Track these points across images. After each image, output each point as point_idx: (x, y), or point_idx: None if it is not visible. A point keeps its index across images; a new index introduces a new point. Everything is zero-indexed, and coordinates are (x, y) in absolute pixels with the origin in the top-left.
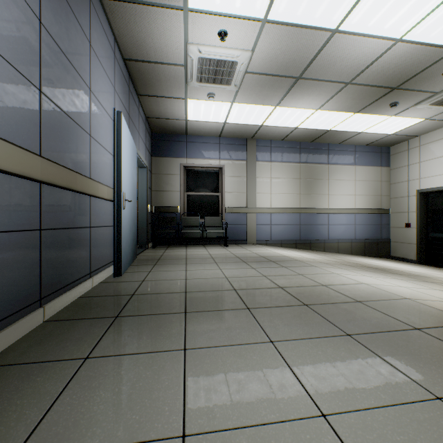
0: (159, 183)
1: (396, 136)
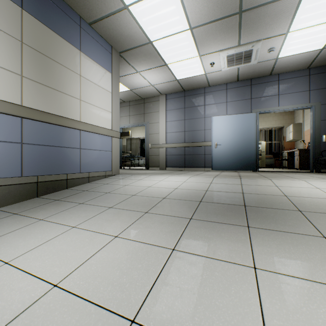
0: None
1: None
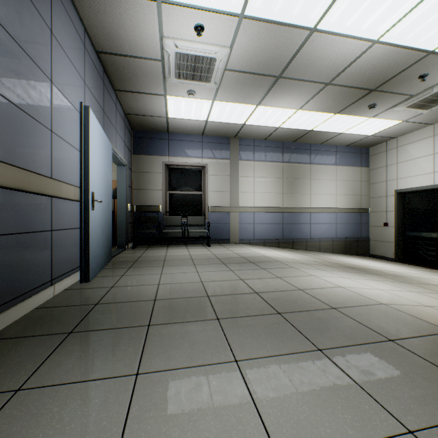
0: (140, 182)
1: (375, 137)
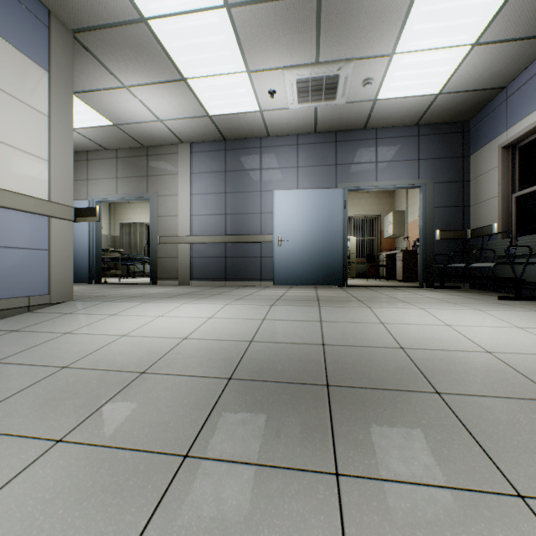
0: (476, 193)
1: None
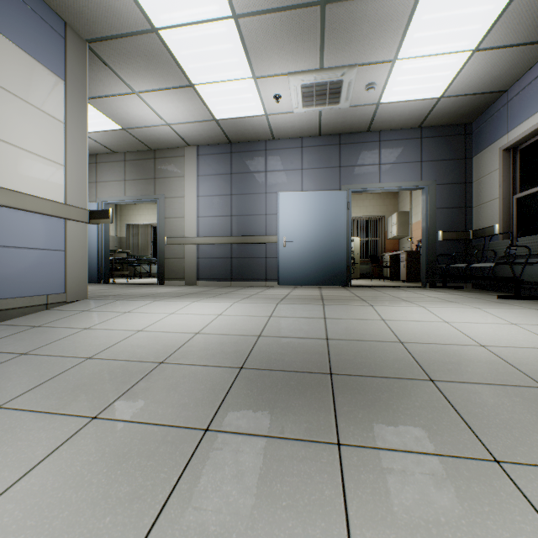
0: (478, 194)
1: None
